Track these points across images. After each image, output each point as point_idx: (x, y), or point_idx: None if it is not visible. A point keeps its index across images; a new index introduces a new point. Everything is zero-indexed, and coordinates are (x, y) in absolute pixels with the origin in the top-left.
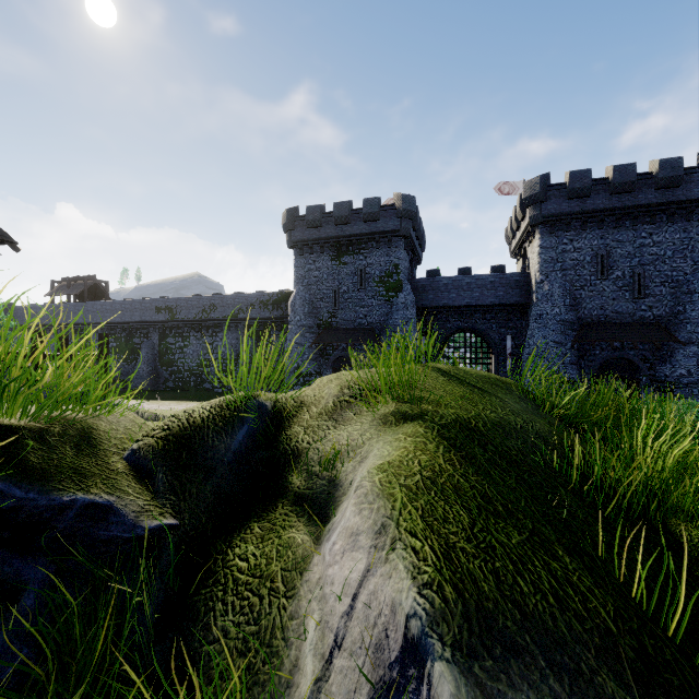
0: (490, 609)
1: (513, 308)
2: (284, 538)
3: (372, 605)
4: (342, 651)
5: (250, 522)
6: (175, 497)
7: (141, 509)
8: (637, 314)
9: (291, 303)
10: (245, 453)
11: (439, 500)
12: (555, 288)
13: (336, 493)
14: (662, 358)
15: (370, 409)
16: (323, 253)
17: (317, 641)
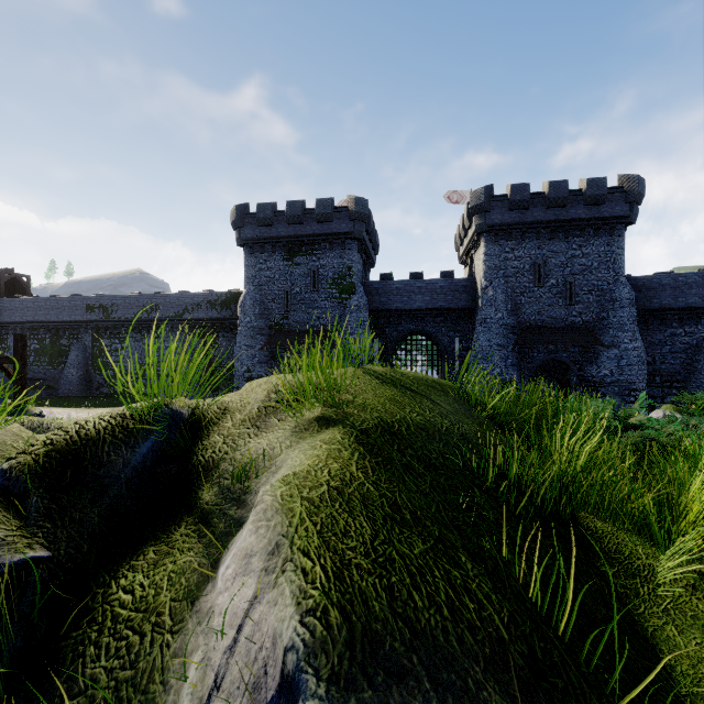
0: (378, 631)
1: (461, 312)
2: (179, 564)
3: (255, 637)
4: (220, 693)
5: (146, 546)
6: (50, 524)
7: (1, 542)
8: (569, 319)
9: (240, 303)
10: (149, 468)
11: (343, 512)
12: (498, 294)
13: (245, 508)
14: (589, 360)
15: (296, 414)
16: (275, 253)
17: (196, 683)
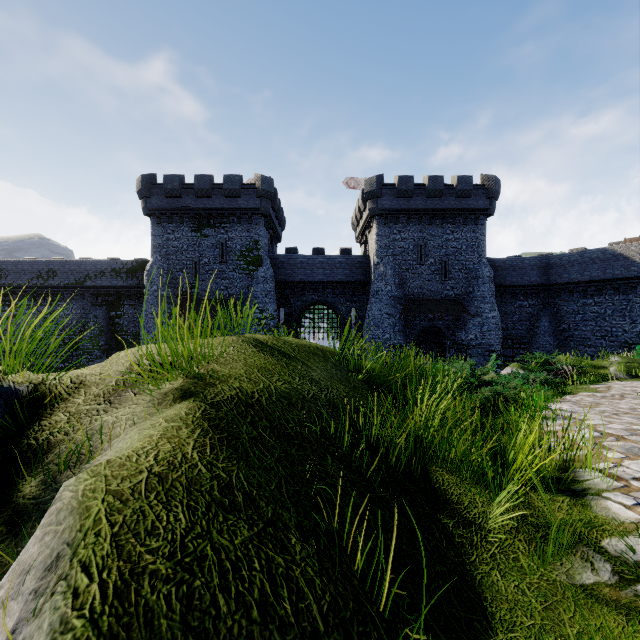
0: None
1: (357, 285)
2: None
3: None
4: None
5: None
6: None
7: None
8: (444, 292)
9: (147, 272)
10: None
11: (157, 504)
12: (388, 270)
13: None
14: (460, 327)
15: (155, 387)
16: (183, 224)
17: None
